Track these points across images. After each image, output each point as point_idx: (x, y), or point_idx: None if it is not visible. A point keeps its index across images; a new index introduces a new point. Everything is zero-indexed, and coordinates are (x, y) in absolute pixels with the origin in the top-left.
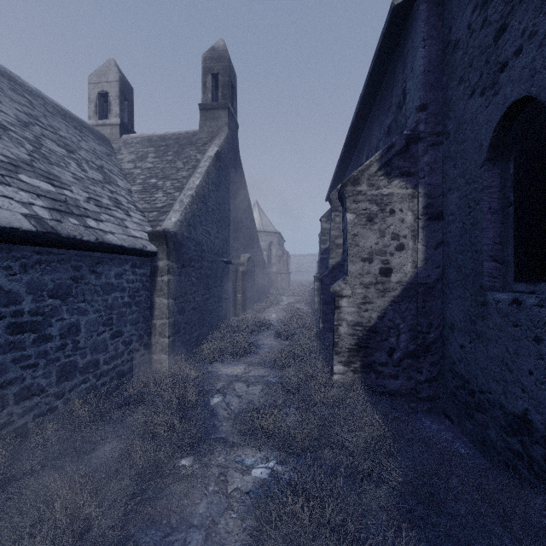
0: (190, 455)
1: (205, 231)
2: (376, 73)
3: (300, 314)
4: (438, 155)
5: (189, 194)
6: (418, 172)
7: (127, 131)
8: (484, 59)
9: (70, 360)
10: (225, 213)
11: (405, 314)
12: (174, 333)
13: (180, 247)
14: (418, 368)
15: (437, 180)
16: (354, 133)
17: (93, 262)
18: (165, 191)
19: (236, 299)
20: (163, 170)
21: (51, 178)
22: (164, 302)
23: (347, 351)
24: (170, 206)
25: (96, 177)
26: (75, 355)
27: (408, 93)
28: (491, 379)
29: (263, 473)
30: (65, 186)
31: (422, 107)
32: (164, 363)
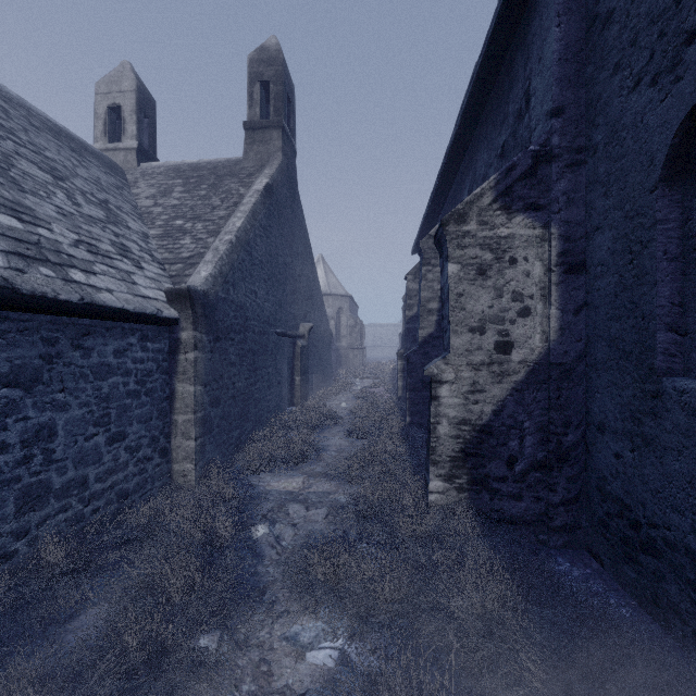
0: (216, 629)
1: (249, 291)
2: (485, 73)
3: (379, 403)
4: (578, 180)
5: (227, 240)
6: (550, 205)
7: (147, 159)
8: (656, 30)
9: (39, 479)
10: (278, 268)
11: (532, 407)
12: (204, 434)
13: (213, 313)
14: (550, 484)
15: (577, 216)
16: (452, 160)
17: (78, 332)
18: (194, 236)
19: (294, 384)
20: (193, 208)
21: (19, 211)
22: (188, 389)
23: (449, 461)
24: (200, 256)
25: (95, 215)
26: (48, 471)
27: (533, 94)
28: (670, 508)
29: (327, 659)
30: (41, 222)
31: (556, 111)
32: (188, 476)
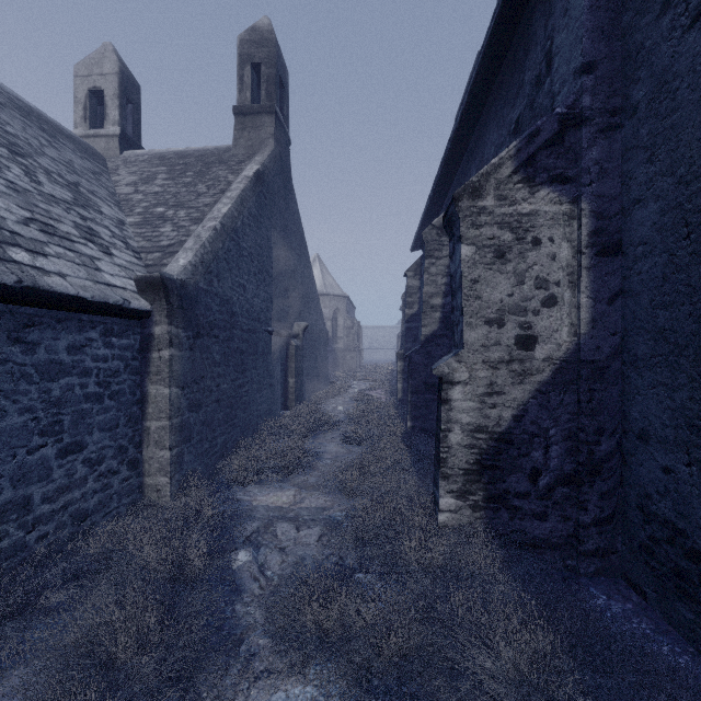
0: None
1: (237, 284)
2: (497, 40)
3: (377, 406)
4: (613, 147)
5: (211, 226)
6: (580, 176)
7: (131, 147)
8: None
9: None
10: (270, 262)
11: (558, 412)
12: (181, 442)
13: (192, 305)
14: (580, 501)
15: (612, 189)
16: (456, 145)
17: (17, 323)
18: (175, 223)
19: (287, 386)
20: (176, 195)
21: None
22: (163, 392)
23: (462, 474)
24: (181, 245)
25: (59, 195)
26: None
27: (557, 54)
28: None
29: None
30: None
31: (587, 66)
32: (163, 491)
